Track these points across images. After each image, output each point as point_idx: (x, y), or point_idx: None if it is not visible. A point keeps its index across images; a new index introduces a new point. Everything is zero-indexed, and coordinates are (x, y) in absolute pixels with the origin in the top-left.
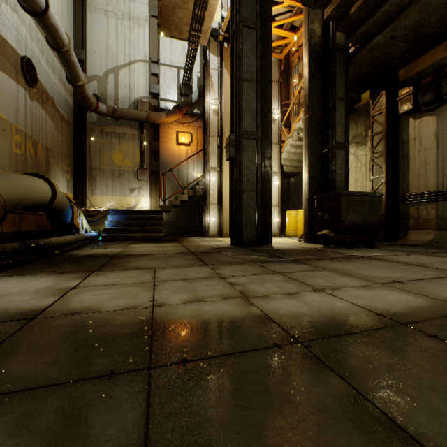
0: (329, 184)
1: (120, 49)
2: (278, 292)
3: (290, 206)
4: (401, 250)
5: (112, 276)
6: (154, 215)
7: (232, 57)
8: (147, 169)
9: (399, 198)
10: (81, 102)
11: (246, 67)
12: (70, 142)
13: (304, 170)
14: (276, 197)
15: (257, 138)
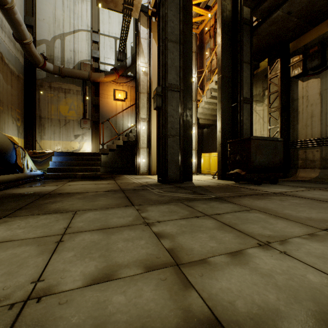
0: (238, 131)
1: (66, 19)
2: (217, 250)
3: (203, 150)
4: (300, 186)
5: (18, 224)
6: (93, 157)
7: (159, 21)
8: (89, 119)
9: (290, 143)
10: (29, 59)
11: (170, 29)
12: (21, 94)
13: (218, 119)
14: (193, 143)
15: (180, 91)
